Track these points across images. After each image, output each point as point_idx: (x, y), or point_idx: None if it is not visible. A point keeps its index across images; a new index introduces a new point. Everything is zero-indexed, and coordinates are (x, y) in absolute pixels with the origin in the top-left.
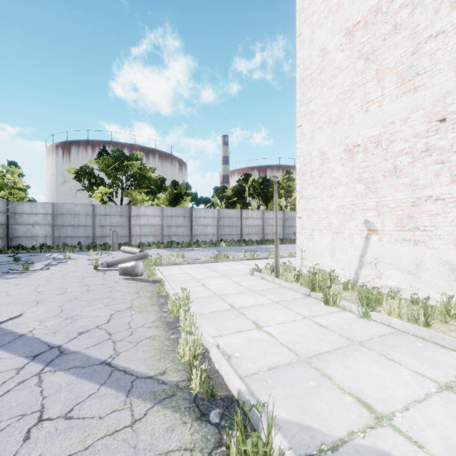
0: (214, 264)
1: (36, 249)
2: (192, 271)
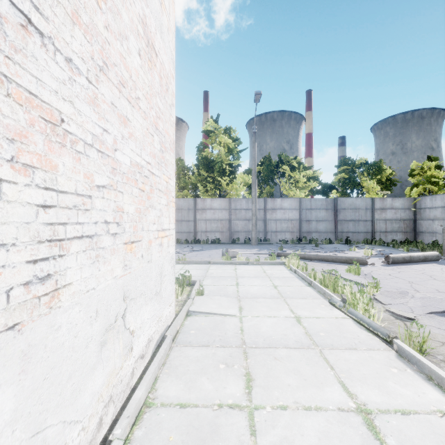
0: (286, 281)
1: (403, 244)
2: (241, 271)
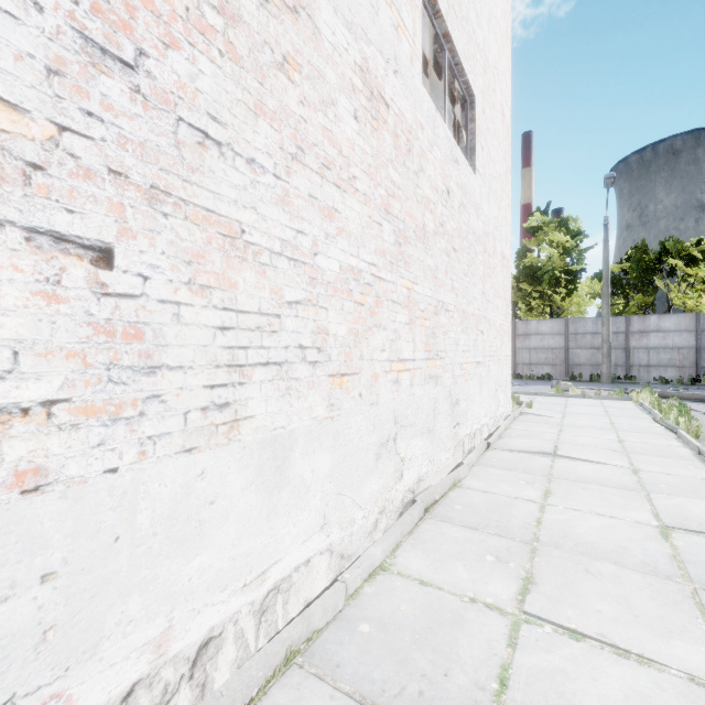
0: (623, 410)
1: None
2: (573, 401)
